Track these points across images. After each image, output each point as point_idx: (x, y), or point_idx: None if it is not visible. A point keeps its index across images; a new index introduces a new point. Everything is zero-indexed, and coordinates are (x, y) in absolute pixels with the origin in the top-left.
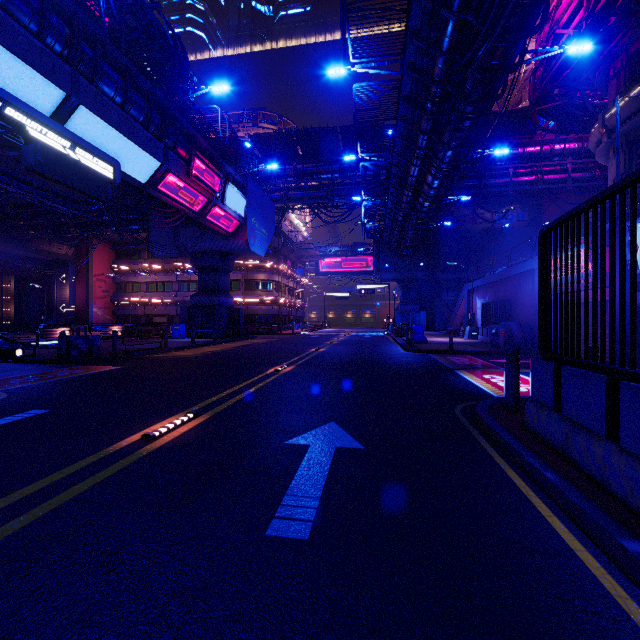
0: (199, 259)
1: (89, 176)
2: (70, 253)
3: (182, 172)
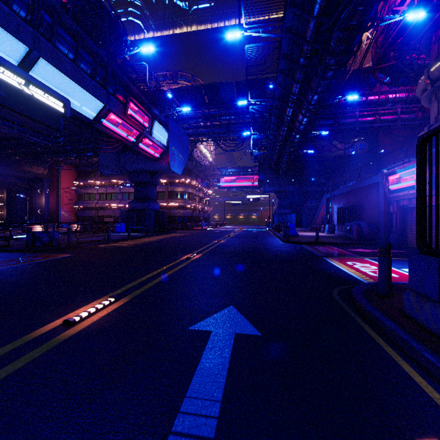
0: (134, 176)
1: (45, 110)
2: (45, 173)
3: (120, 112)
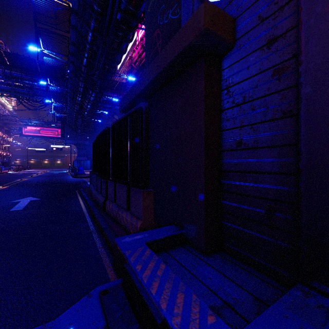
0: None
1: None
2: None
3: None
